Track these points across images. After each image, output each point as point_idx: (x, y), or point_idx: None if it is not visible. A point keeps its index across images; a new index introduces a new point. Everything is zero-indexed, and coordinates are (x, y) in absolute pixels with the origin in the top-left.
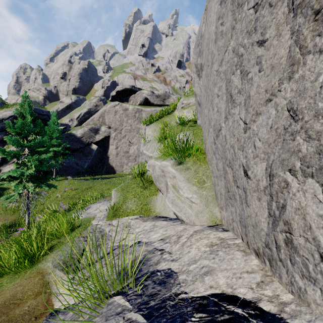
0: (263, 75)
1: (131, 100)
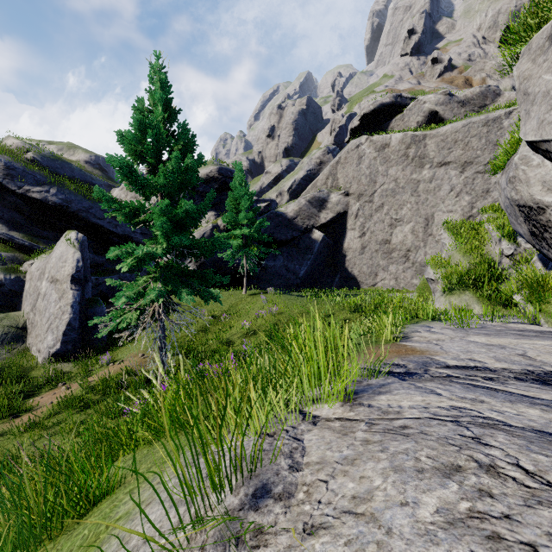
0: None
1: (395, 127)
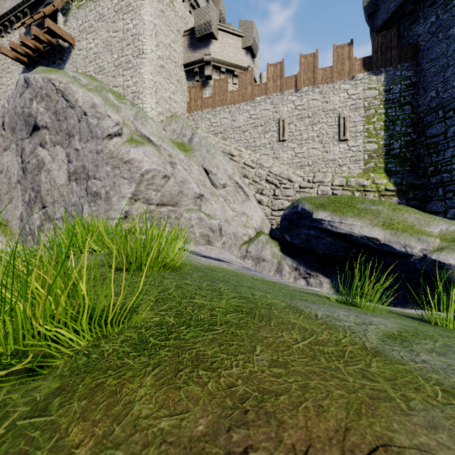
0: (38, 214)
1: None
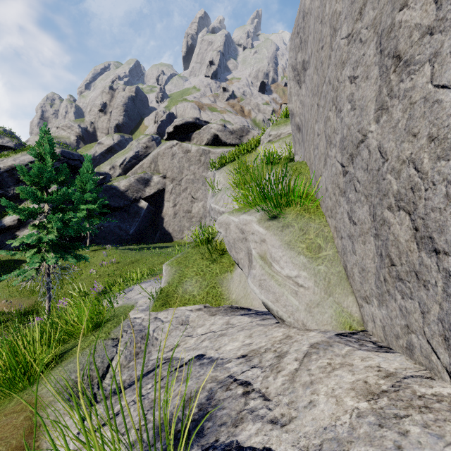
0: None
1: (195, 138)
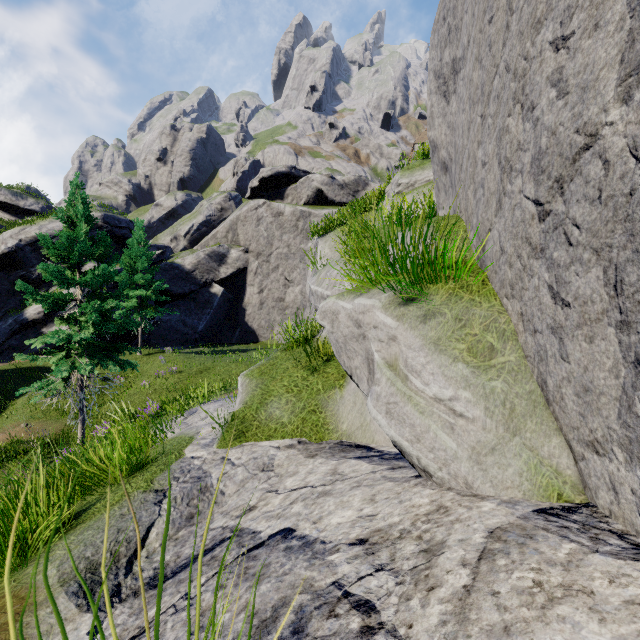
0: None
1: (290, 195)
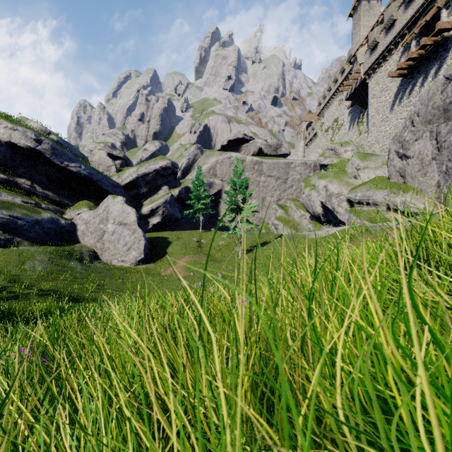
0: None
1: (243, 150)
